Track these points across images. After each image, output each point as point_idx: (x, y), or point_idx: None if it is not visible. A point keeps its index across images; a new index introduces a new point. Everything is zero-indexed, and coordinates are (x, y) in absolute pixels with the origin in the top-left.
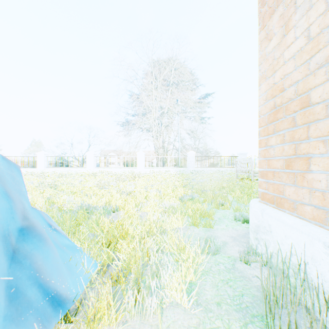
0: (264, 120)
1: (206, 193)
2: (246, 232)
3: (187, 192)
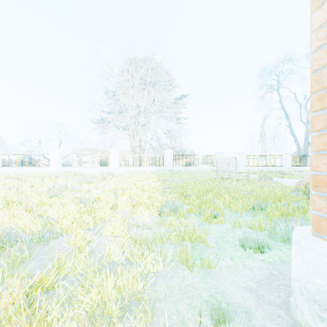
0: (325, 77)
1: (192, 200)
2: (268, 274)
3: (167, 198)
